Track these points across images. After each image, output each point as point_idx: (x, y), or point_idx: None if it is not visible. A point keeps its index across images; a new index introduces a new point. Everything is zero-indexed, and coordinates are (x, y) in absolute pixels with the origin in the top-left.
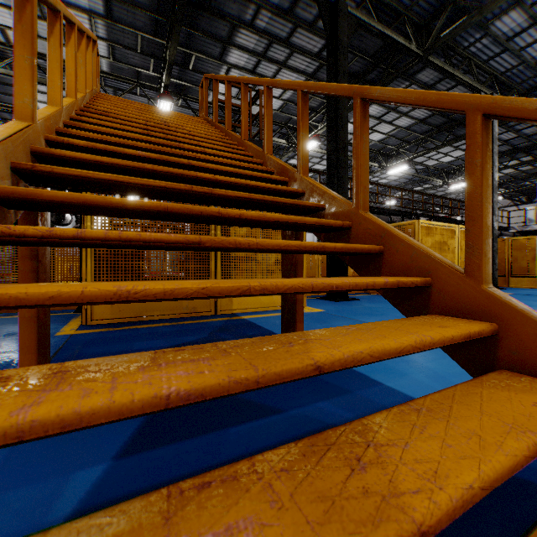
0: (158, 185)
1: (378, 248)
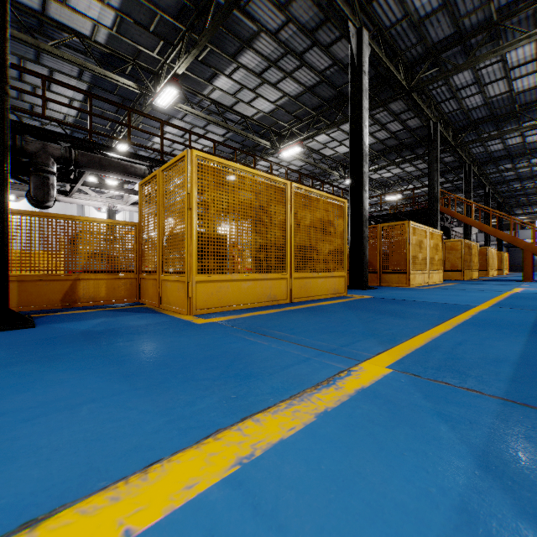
0: None
1: None
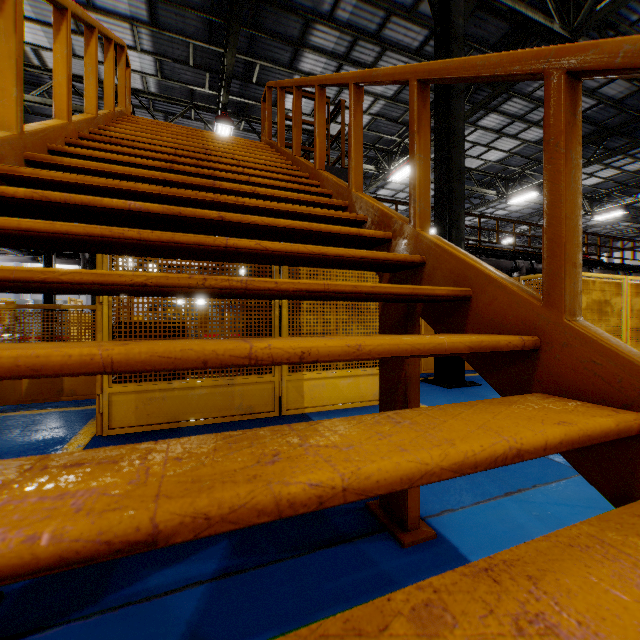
0: (127, 282)
1: (636, 424)
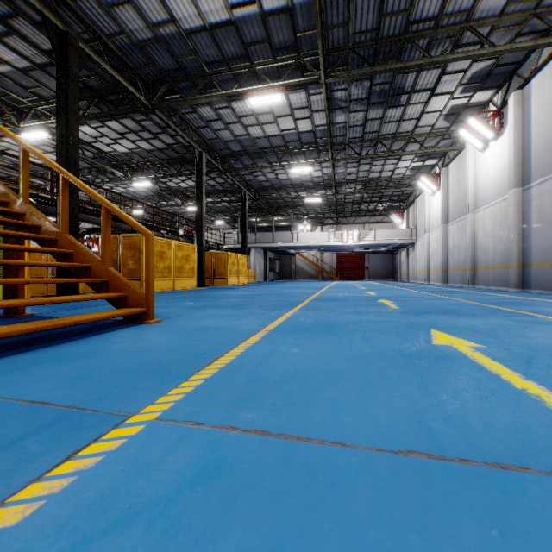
0: None
1: (71, 251)
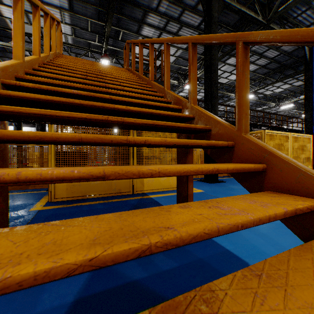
0: (80, 117)
1: (262, 167)
